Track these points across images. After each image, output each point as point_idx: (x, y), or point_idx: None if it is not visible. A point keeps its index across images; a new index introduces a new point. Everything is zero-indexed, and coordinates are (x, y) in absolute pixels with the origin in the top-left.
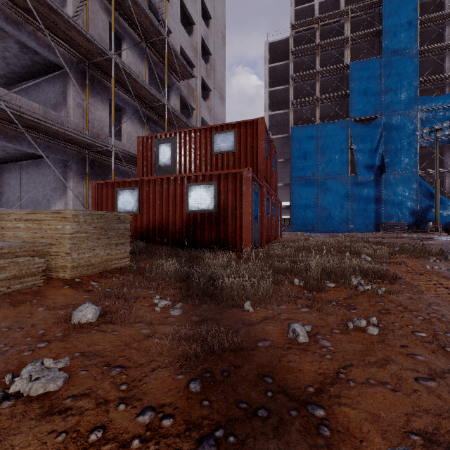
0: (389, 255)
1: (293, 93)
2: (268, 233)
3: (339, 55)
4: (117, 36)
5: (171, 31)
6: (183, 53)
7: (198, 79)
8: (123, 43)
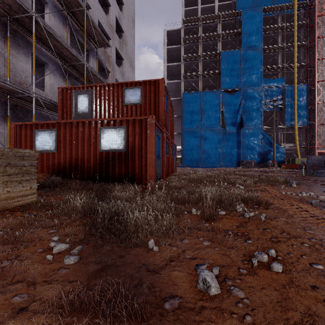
0: (254, 184)
1: (184, 68)
2: (167, 168)
3: (214, 45)
4: (41, 1)
5: (91, 7)
6: (100, 26)
7: (113, 49)
8: (46, 7)
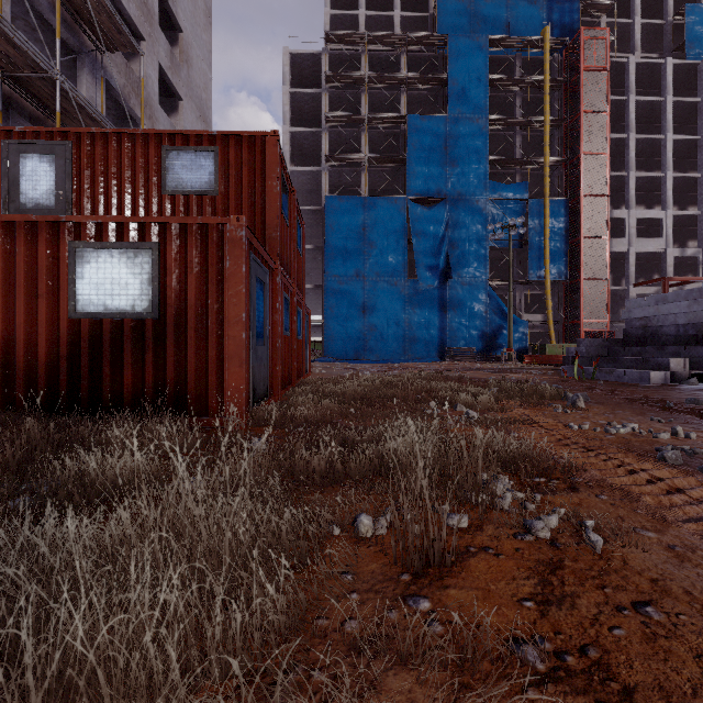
0: (496, 404)
1: (328, 143)
2: (288, 366)
3: (394, 100)
4: None
5: None
6: None
7: (152, 66)
8: None
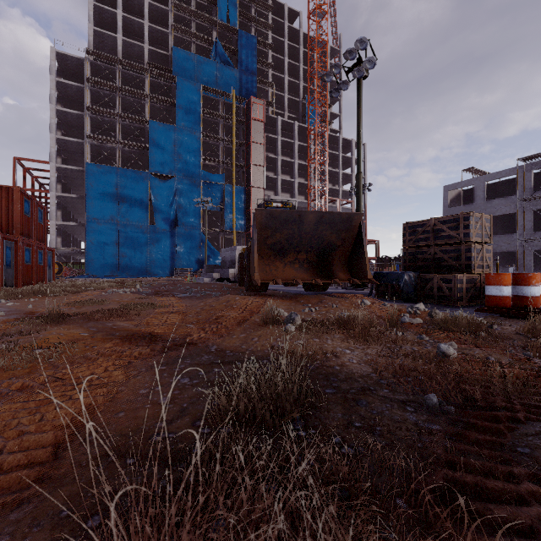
0: (108, 287)
1: (91, 122)
2: (29, 277)
3: (142, 106)
4: None
5: None
6: None
7: None
8: None
